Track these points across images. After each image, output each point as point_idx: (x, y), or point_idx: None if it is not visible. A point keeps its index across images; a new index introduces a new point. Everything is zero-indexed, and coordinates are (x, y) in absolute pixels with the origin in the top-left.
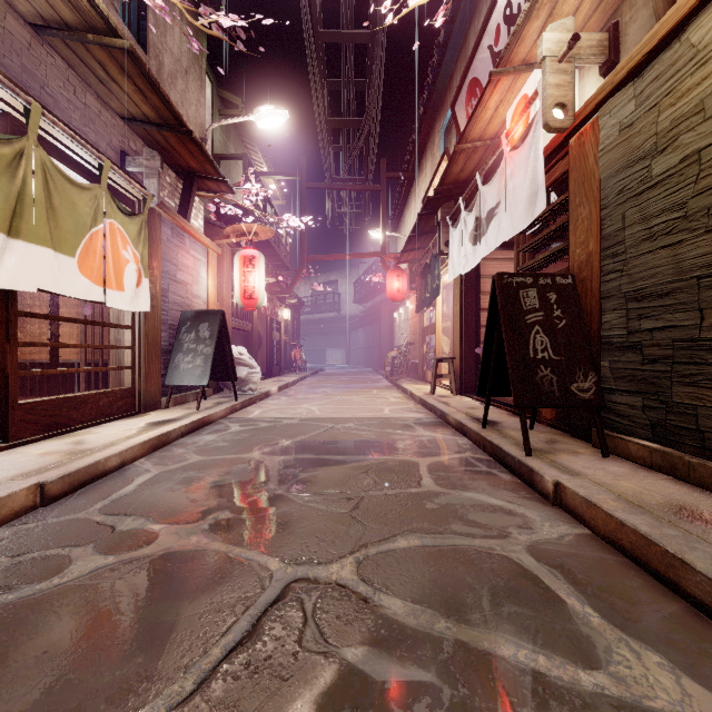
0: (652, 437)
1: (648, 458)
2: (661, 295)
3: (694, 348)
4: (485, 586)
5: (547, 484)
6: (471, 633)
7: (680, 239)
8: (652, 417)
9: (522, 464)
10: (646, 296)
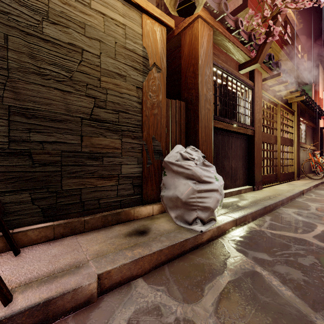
0: (43, 219)
1: (51, 234)
2: (54, 120)
3: (78, 157)
4: (263, 313)
5: (89, 288)
6: (302, 307)
7: (70, 90)
8: (44, 205)
9: (12, 317)
10: (40, 116)
